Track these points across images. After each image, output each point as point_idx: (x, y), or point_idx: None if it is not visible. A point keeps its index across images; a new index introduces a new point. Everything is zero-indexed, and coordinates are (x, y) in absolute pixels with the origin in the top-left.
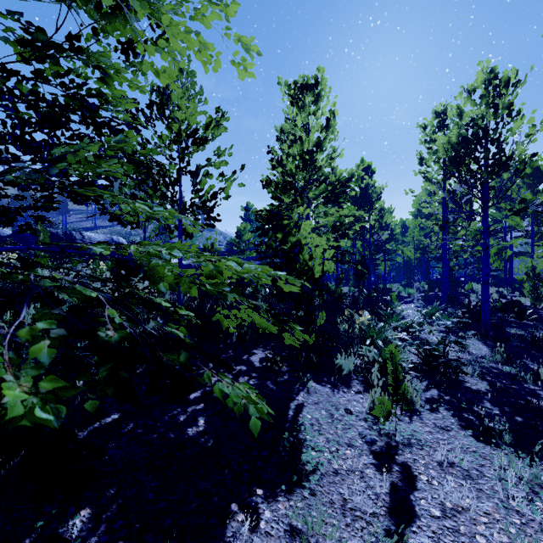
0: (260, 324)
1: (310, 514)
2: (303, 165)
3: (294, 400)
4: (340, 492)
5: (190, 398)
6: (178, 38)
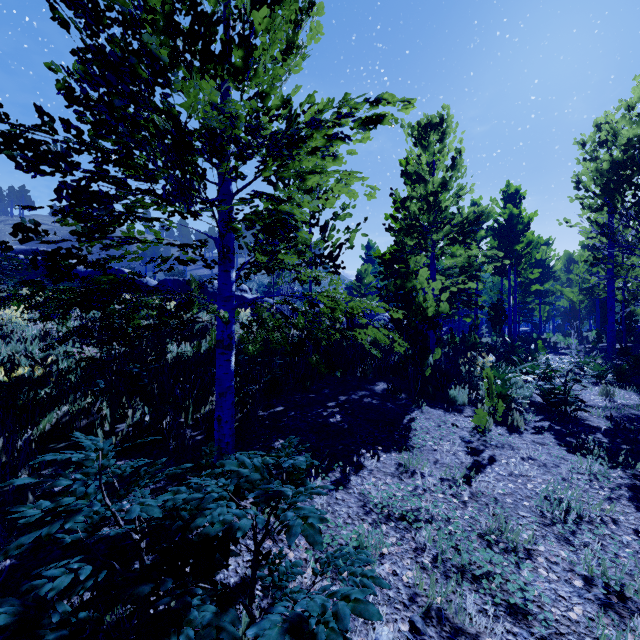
0: (379, 338)
1: (412, 461)
2: (426, 208)
3: (409, 415)
4: (435, 457)
5: (328, 405)
6: (338, 189)
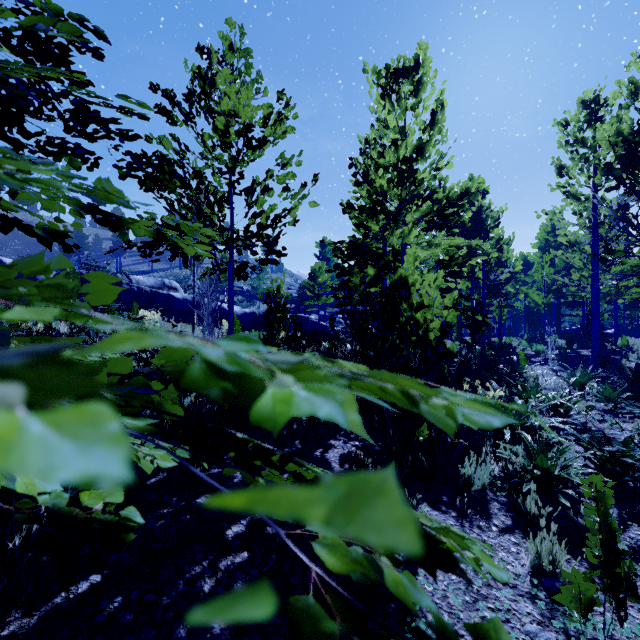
0: None
1: None
2: (398, 178)
3: None
4: None
5: (227, 536)
6: None
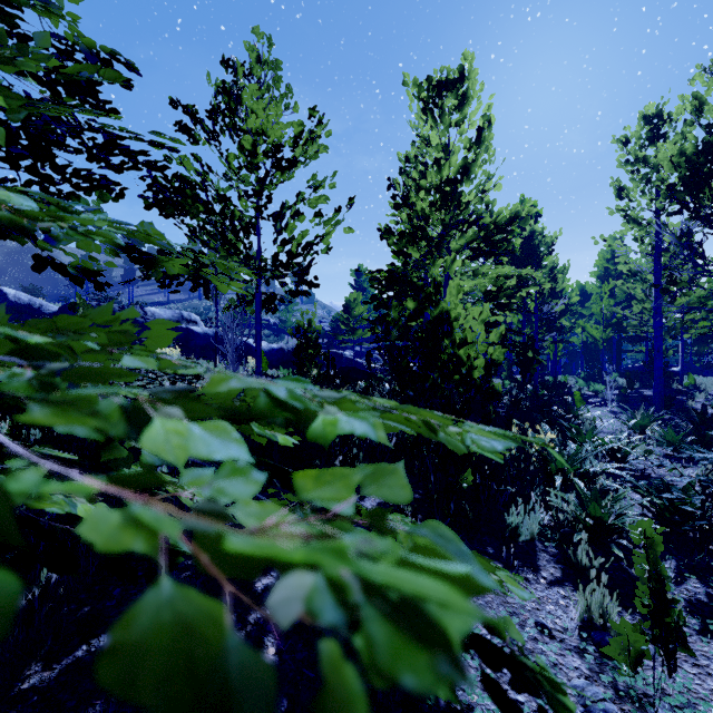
0: None
1: None
2: (441, 202)
3: None
4: None
5: (257, 589)
6: None
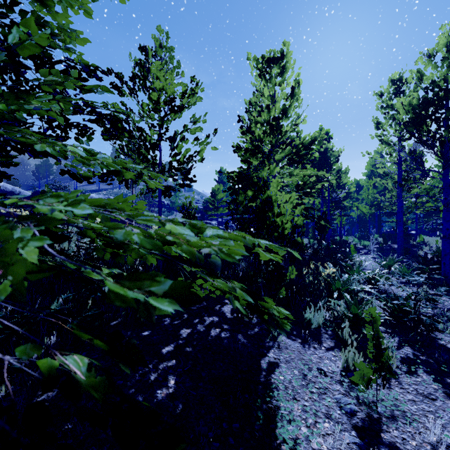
0: None
1: None
2: (270, 131)
3: (265, 356)
4: None
5: (163, 352)
6: None
